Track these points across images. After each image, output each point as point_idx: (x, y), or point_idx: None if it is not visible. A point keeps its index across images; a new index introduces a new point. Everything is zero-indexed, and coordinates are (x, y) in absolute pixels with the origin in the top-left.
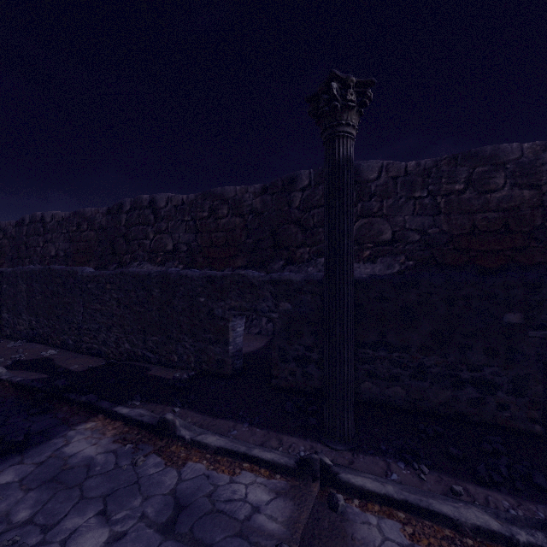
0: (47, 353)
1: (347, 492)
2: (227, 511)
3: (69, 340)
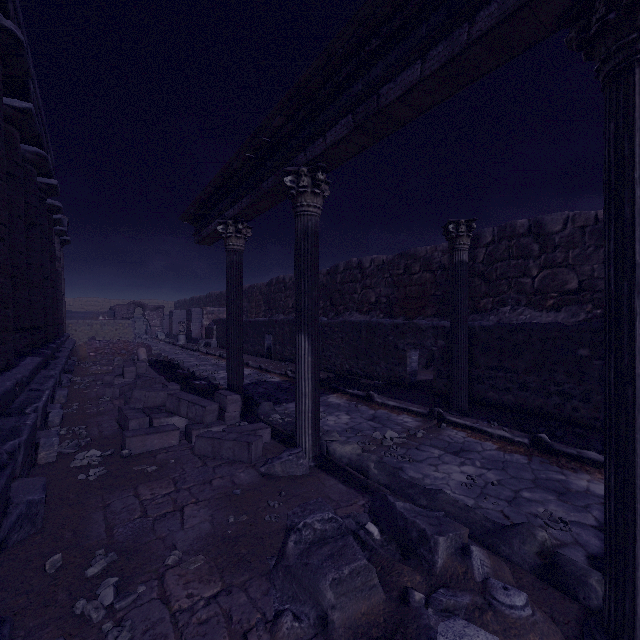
0: None
1: (449, 424)
2: (393, 420)
3: None
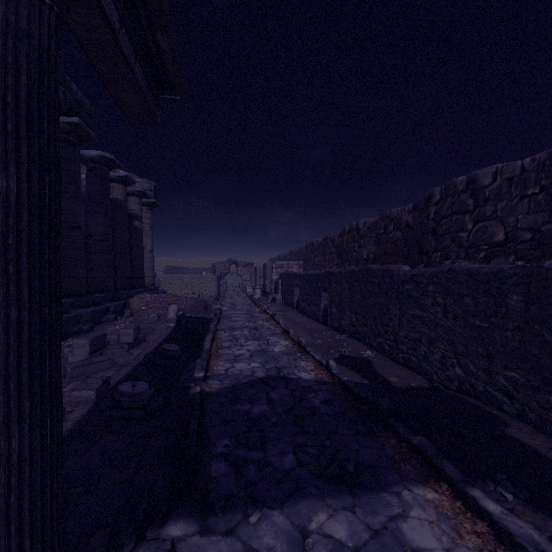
0: (365, 353)
1: None
2: None
3: (384, 344)
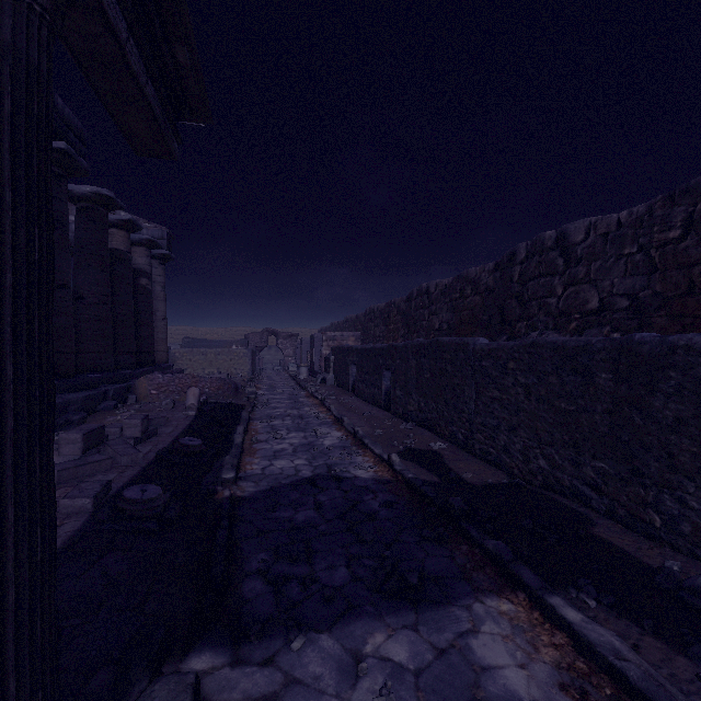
0: (435, 445)
1: None
2: None
3: (458, 434)
